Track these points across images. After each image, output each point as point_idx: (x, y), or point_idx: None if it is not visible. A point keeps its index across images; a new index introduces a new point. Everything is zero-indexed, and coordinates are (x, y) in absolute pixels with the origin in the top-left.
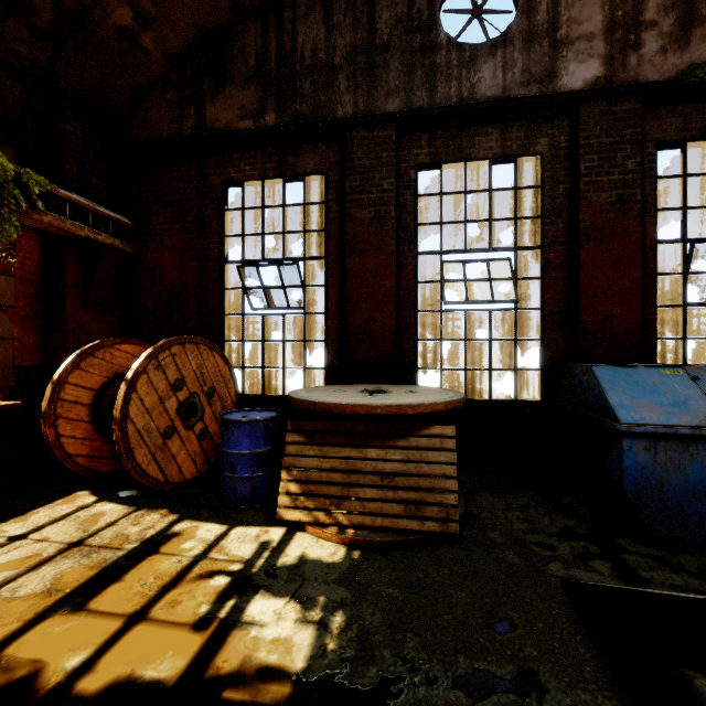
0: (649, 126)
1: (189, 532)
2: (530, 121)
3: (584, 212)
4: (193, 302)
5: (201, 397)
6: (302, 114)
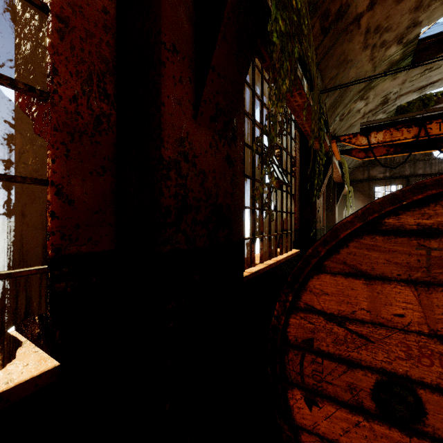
0: None
1: None
2: None
3: None
4: None
5: None
6: (396, 173)
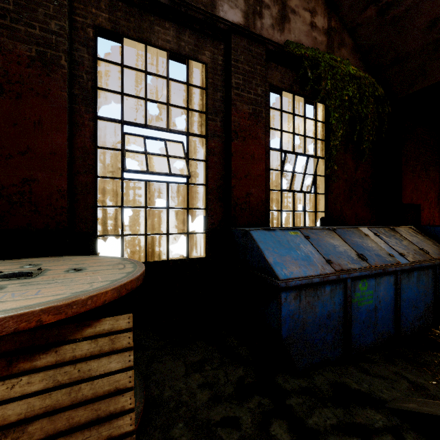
0: (266, 72)
1: None
2: (198, 33)
3: (234, 115)
4: None
5: None
6: None
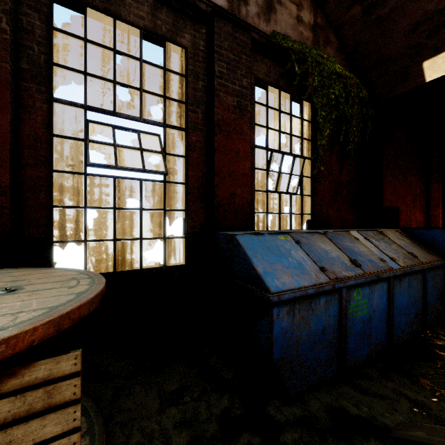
0: (252, 63)
1: None
2: (177, 13)
3: (217, 106)
4: None
5: None
6: None
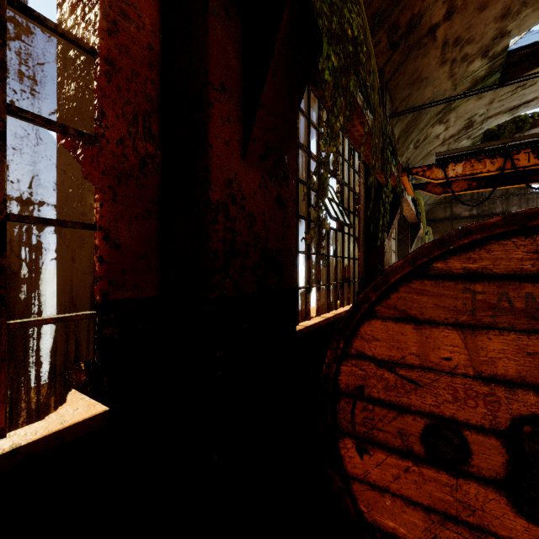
0: None
1: None
2: None
3: None
4: None
5: None
6: (485, 210)
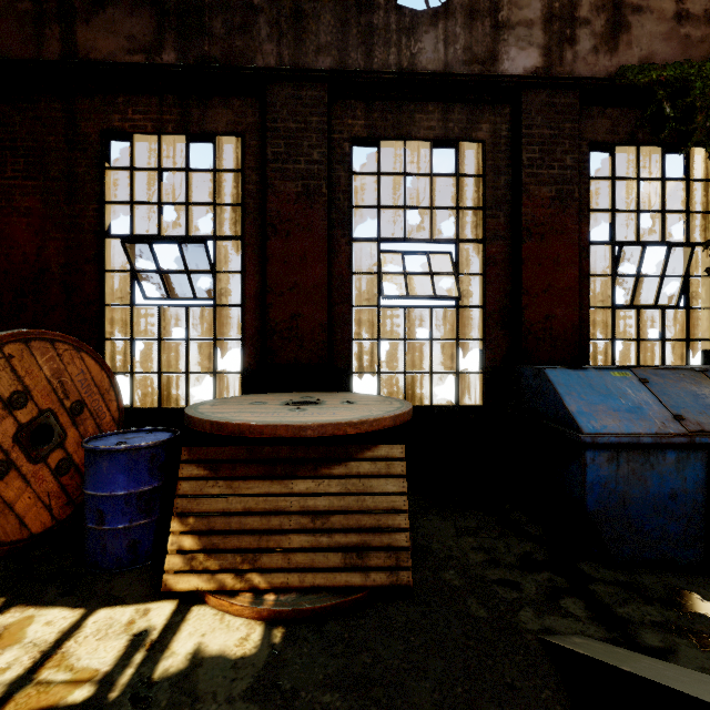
0: (583, 124)
1: (13, 631)
2: (472, 104)
3: (526, 205)
4: (58, 287)
5: (60, 416)
6: (212, 58)
